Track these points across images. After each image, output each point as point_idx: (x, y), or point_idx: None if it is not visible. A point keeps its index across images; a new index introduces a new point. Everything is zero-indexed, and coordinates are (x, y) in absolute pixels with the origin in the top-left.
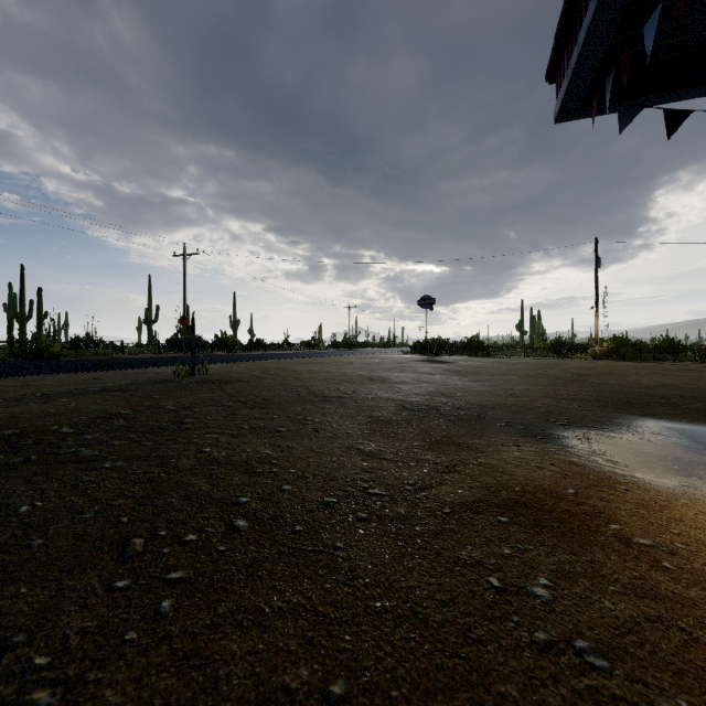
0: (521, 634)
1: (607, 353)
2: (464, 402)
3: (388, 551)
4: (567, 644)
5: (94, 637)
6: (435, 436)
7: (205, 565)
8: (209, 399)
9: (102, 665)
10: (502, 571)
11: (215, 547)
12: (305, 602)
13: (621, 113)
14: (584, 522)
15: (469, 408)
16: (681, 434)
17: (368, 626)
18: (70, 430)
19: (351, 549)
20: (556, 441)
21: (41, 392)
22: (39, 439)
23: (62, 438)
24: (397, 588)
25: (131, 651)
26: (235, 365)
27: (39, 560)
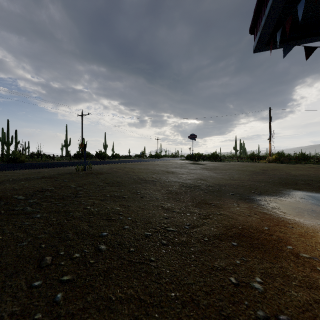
0: (250, 312)
1: (274, 160)
2: (211, 183)
3: (177, 262)
4: (275, 319)
5: (17, 317)
6: (198, 199)
7: (82, 271)
8: (91, 182)
9: None
10: (236, 274)
11: (88, 261)
12: (134, 293)
13: (284, 48)
14: (274, 245)
15: (213, 186)
16: (313, 198)
17: (168, 307)
18: (22, 197)
19: (158, 261)
20: (255, 202)
21: (12, 178)
22: (7, 202)
23: (18, 201)
24: (183, 284)
25: None
26: (105, 165)
27: None
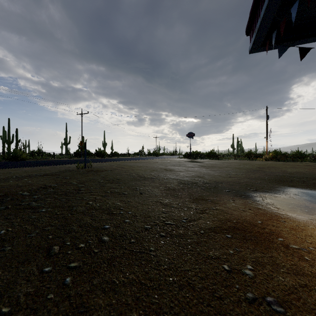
0: (240, 294)
1: (271, 158)
2: (208, 180)
3: (175, 251)
4: (263, 299)
5: (32, 297)
6: (195, 196)
7: (88, 259)
8: (92, 179)
9: (35, 312)
10: (229, 262)
11: (93, 250)
12: (135, 278)
13: (279, 49)
14: (266, 237)
15: (210, 183)
16: (307, 194)
17: (166, 290)
18: (27, 193)
19: (157, 251)
20: (251, 198)
21: (15, 175)
22: (13, 198)
23: (23, 197)
24: (180, 270)
25: (50, 304)
26: (104, 163)
27: (8, 257)
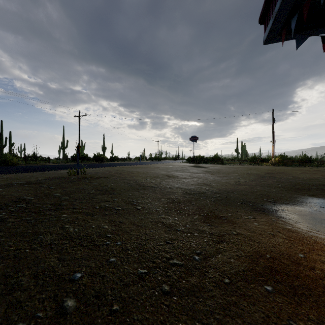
0: None
1: (278, 162)
2: (217, 189)
3: None
4: None
5: None
6: (205, 211)
7: None
8: (81, 189)
9: None
10: None
11: None
12: None
13: (299, 38)
14: (324, 287)
15: (220, 193)
16: None
17: None
18: None
19: None
20: (273, 213)
21: None
22: None
23: None
24: None
25: None
26: (101, 169)
27: None
